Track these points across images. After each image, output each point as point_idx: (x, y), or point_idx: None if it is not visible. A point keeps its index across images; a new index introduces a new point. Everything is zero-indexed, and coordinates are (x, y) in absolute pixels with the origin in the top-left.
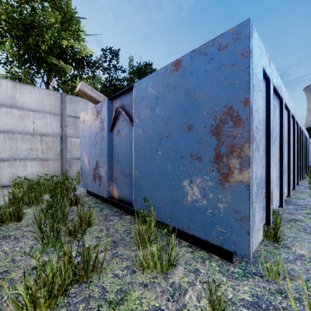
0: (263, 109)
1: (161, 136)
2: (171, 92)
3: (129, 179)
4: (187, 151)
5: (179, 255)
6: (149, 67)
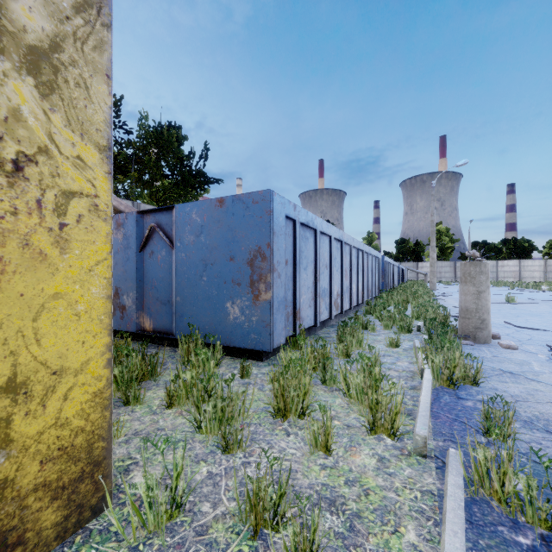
0: (290, 244)
1: (206, 263)
2: (216, 224)
3: (167, 306)
4: (230, 277)
5: (223, 363)
6: (176, 132)
